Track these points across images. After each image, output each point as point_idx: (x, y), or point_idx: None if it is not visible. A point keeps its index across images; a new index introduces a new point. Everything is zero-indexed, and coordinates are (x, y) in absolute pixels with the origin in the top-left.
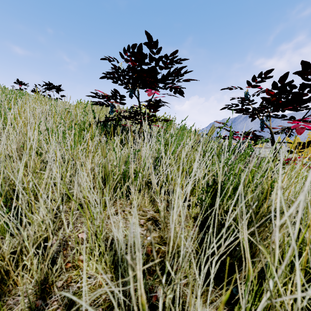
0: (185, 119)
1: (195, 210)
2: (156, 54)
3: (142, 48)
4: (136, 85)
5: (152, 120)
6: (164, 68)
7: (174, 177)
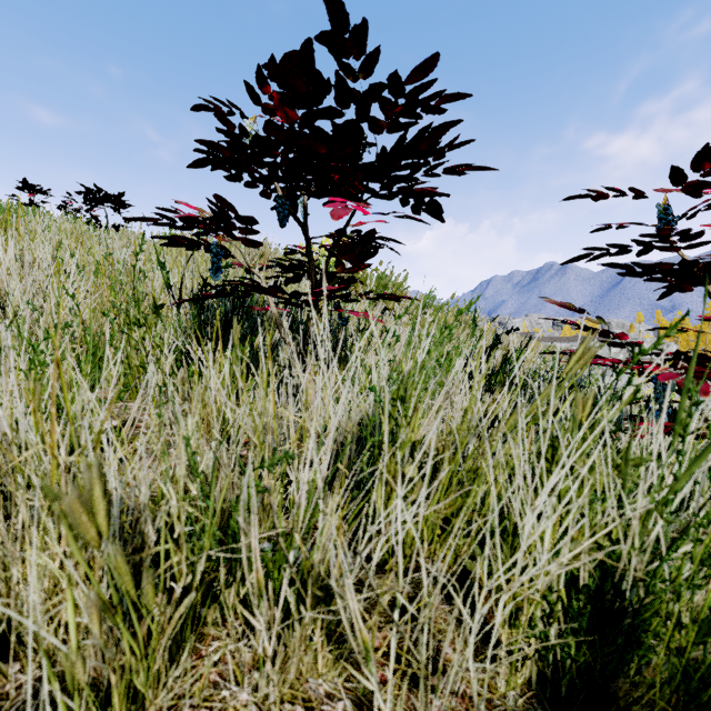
0: (470, 306)
1: (516, 675)
2: (361, 76)
3: (312, 58)
4: (296, 186)
5: (348, 296)
6: (386, 127)
7: (441, 579)
